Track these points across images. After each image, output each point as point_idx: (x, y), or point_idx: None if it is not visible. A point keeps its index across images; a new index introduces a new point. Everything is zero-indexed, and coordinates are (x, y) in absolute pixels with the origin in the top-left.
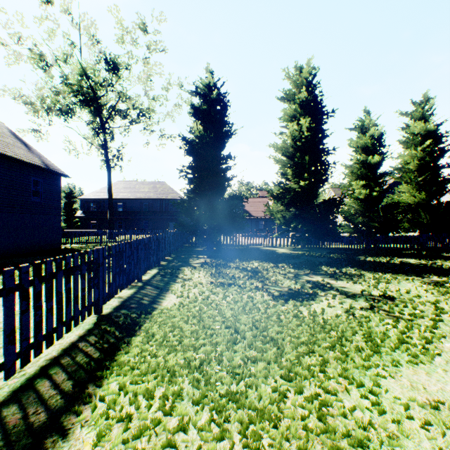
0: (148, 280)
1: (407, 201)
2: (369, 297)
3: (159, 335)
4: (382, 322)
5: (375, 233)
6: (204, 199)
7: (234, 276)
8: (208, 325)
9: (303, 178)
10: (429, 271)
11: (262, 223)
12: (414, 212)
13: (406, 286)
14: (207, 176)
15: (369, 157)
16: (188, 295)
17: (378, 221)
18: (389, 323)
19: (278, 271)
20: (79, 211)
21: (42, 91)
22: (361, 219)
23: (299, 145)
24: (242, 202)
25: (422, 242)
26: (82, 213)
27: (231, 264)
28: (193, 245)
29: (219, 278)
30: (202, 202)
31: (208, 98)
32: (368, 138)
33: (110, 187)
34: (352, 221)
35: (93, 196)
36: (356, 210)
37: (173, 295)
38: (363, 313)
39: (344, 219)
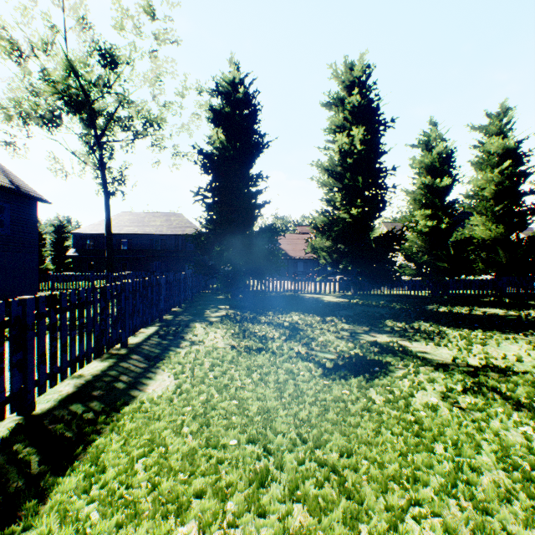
0: (137, 345)
1: (481, 236)
2: (467, 368)
3: (115, 469)
4: (510, 419)
5: (443, 275)
6: (227, 231)
7: (266, 336)
8: (215, 439)
9: (355, 206)
10: (528, 325)
11: (301, 264)
12: (489, 250)
13: (510, 349)
14: (230, 201)
15: (436, 180)
16: (193, 371)
17: (448, 261)
18: (525, 423)
19: (327, 328)
20: (71, 250)
21: (16, 90)
22: (426, 259)
23: (349, 163)
24: (277, 236)
25: (501, 287)
26: (75, 252)
27: (262, 318)
28: (213, 291)
29: (243, 340)
30: (224, 235)
31: (232, 98)
32: (434, 156)
33: (108, 218)
34: (415, 261)
35: (90, 230)
36: (420, 247)
37: (169, 371)
38: (471, 400)
39: (405, 259)
